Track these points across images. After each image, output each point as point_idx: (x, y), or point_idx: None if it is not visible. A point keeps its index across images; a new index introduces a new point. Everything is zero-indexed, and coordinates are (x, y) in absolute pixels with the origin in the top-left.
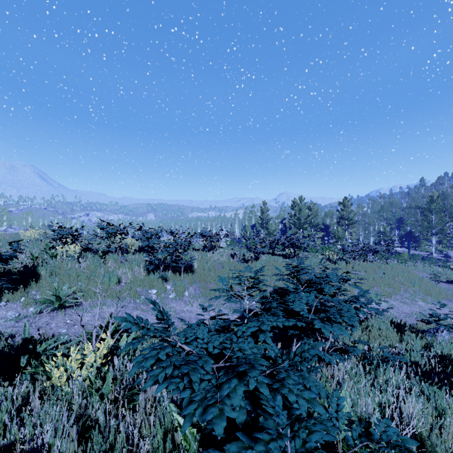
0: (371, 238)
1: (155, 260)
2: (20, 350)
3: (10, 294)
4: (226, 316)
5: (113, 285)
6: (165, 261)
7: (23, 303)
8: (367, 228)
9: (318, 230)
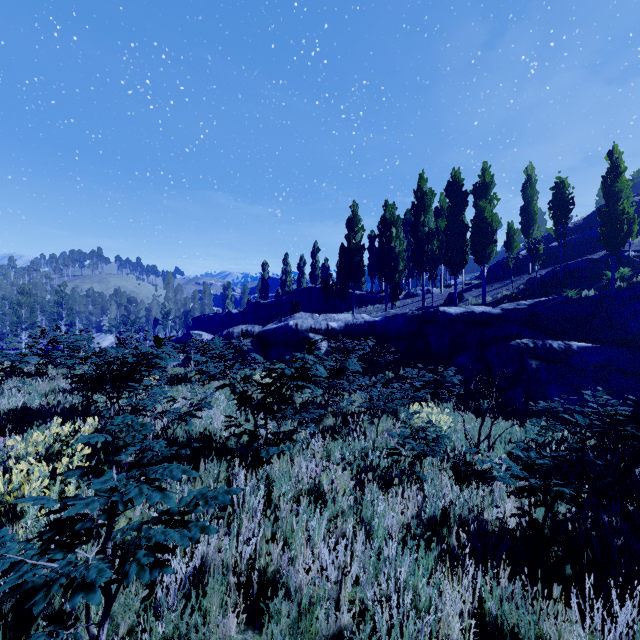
0: None
1: None
2: None
3: None
4: None
5: None
6: None
7: None
8: None
9: None
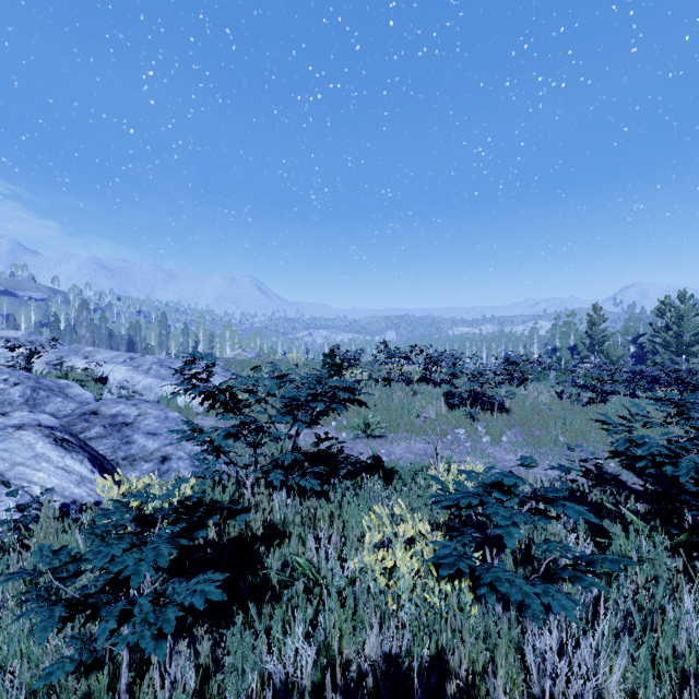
0: None
1: (461, 391)
2: (375, 464)
3: (324, 417)
4: (571, 476)
5: (413, 419)
6: (471, 395)
7: (335, 427)
8: None
9: None
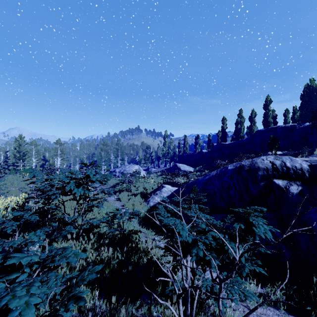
0: (78, 165)
1: None
2: None
3: None
4: None
5: None
6: None
7: None
8: (75, 159)
9: (38, 160)
